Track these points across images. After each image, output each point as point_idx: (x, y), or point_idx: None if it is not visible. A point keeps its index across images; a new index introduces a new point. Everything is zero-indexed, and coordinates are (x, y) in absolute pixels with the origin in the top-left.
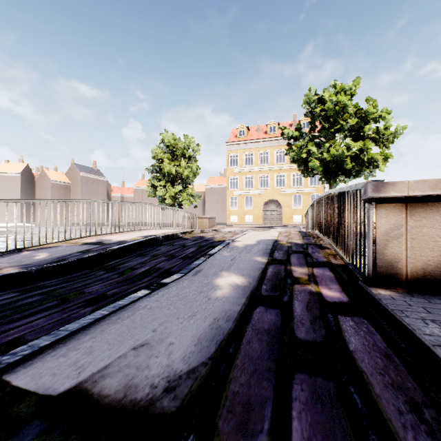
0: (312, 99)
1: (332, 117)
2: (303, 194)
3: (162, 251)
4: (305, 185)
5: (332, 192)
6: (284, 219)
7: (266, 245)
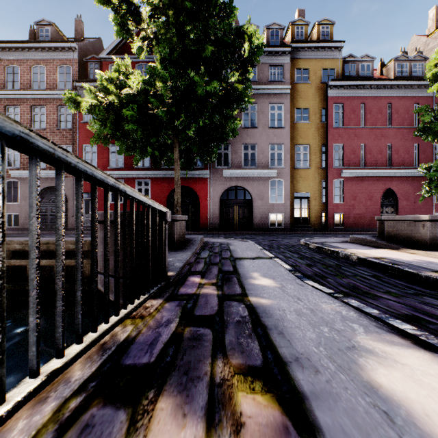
0: None
1: None
2: None
3: None
4: None
5: (83, 169)
6: None
7: (298, 349)
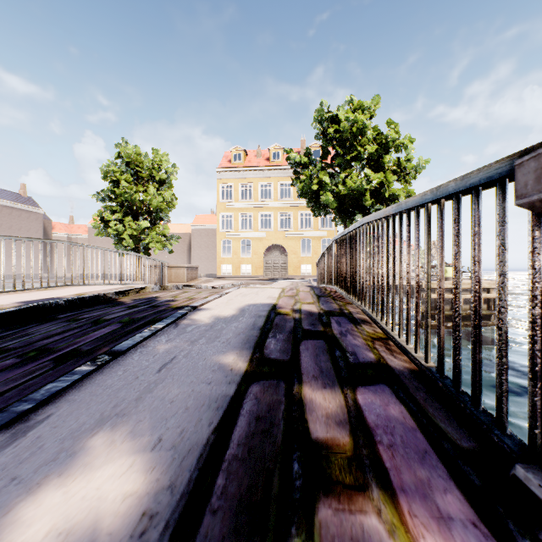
0: (324, 117)
1: (348, 140)
2: (313, 239)
3: (32, 337)
4: (315, 227)
5: (372, 219)
6: (290, 269)
7: (254, 318)
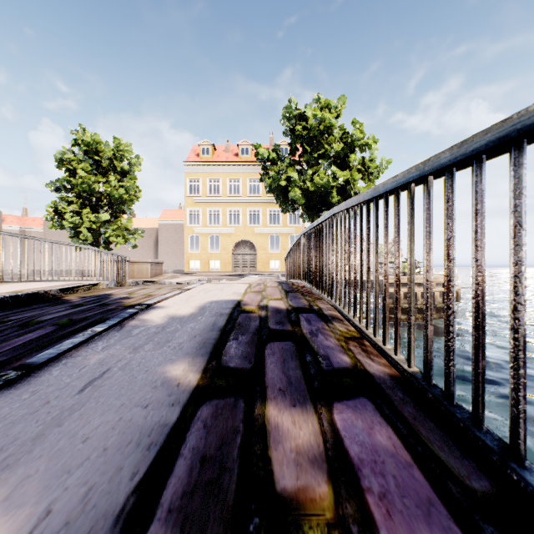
0: (293, 114)
1: (316, 138)
2: (281, 235)
3: None
4: (284, 223)
5: (344, 208)
6: (259, 265)
7: (215, 317)
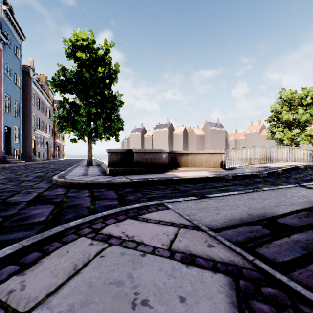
0: None
1: None
2: None
3: (309, 172)
4: None
5: None
6: None
7: None
